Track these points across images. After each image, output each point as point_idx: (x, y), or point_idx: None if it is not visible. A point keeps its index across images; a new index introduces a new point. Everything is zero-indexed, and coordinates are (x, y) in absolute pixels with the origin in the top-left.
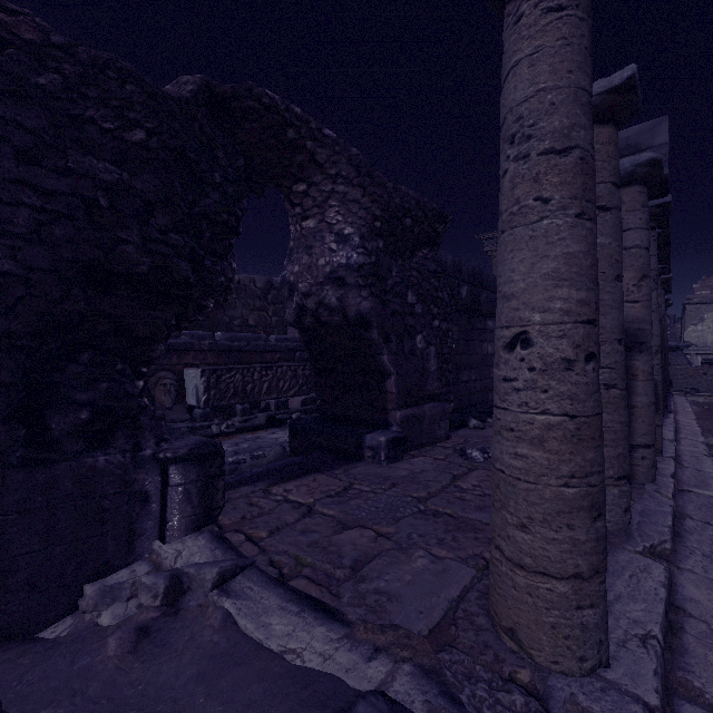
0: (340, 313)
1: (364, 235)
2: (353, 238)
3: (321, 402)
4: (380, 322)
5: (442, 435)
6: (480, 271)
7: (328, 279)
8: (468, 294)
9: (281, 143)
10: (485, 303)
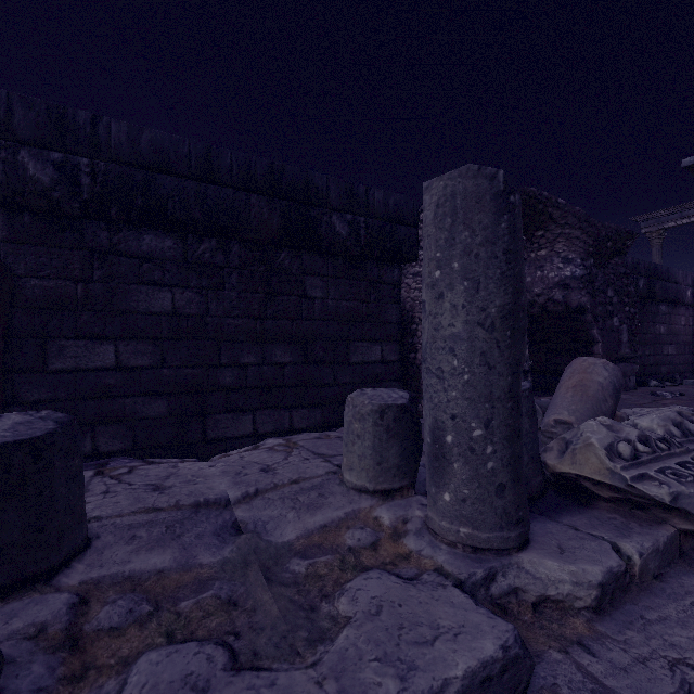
0: (563, 305)
1: (583, 258)
2: (576, 260)
3: (534, 363)
4: (592, 309)
5: (631, 386)
6: (655, 265)
7: (556, 285)
8: (644, 285)
9: (534, 212)
10: (659, 291)
